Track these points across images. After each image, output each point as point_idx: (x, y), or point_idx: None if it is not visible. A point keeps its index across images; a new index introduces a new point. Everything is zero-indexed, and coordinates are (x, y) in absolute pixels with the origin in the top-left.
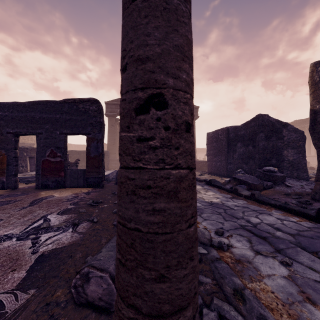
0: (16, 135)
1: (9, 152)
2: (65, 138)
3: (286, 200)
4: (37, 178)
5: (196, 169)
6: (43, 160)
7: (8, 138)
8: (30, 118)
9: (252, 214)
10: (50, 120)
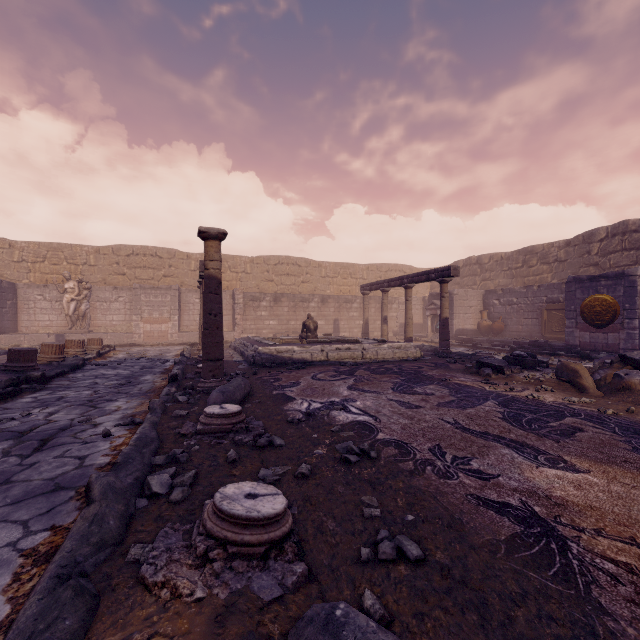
0: None
1: None
2: None
3: None
4: None
5: None
6: None
7: None
8: None
9: None
10: None
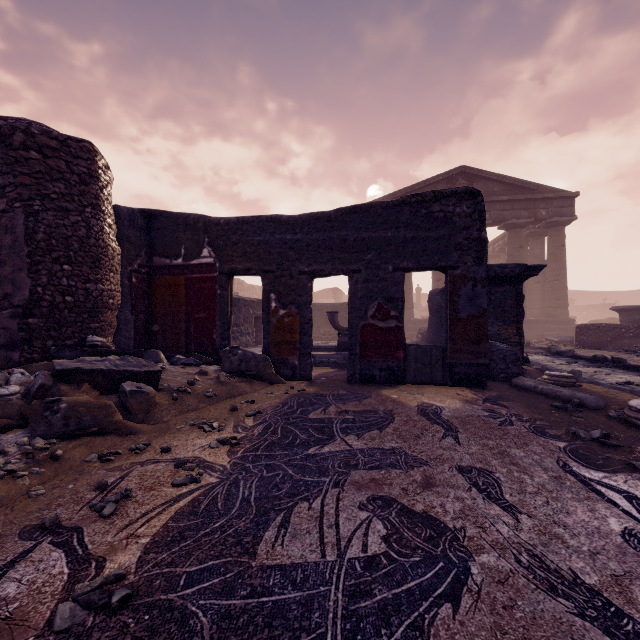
0: (311, 277)
1: (303, 310)
2: (403, 279)
3: None
4: (351, 361)
5: (598, 344)
6: (363, 326)
7: (301, 283)
8: (338, 241)
9: None
10: (375, 243)
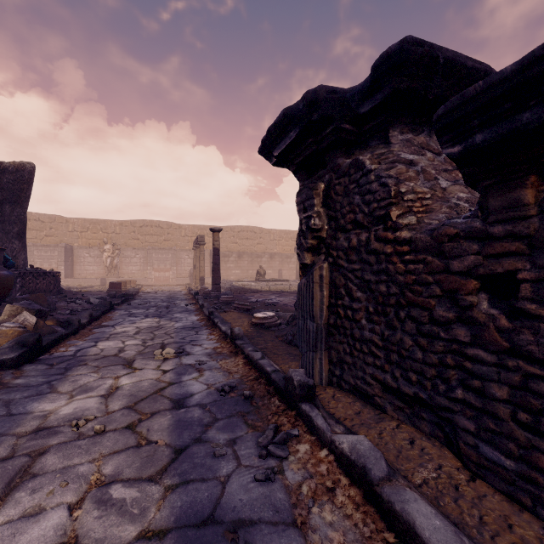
0: None
1: None
2: None
3: (67, 316)
4: None
5: None
6: None
7: None
8: None
9: (143, 312)
10: None
